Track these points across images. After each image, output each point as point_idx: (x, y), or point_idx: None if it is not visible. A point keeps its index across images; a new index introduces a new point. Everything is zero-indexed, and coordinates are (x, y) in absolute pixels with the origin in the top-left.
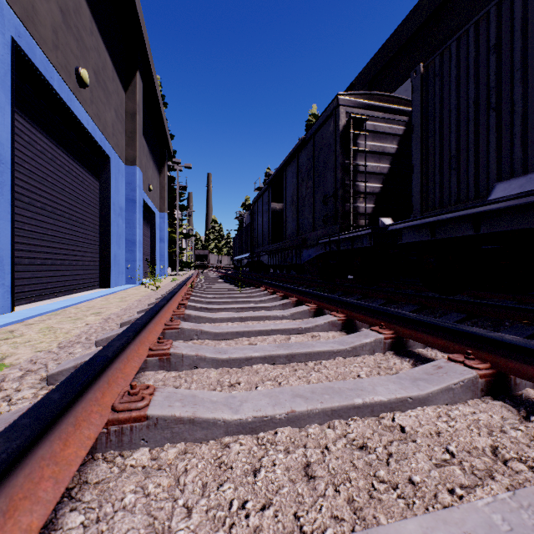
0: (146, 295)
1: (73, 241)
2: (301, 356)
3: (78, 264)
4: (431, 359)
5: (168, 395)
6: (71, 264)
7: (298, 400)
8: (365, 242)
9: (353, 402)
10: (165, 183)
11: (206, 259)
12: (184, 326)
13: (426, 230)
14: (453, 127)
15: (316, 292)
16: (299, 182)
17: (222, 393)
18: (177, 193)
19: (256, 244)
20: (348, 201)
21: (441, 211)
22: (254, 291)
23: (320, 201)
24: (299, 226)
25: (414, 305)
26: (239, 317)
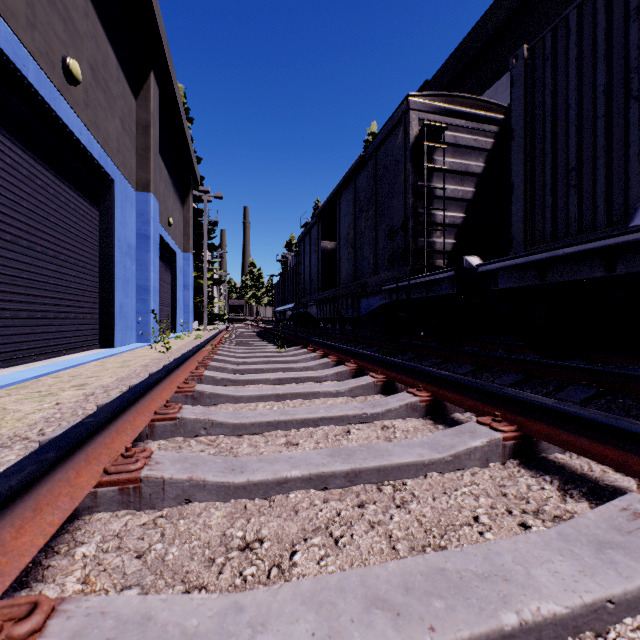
0: (157, 358)
1: (60, 287)
2: (371, 474)
3: (68, 318)
4: (587, 477)
5: (78, 629)
6: (58, 316)
7: (378, 618)
8: (444, 288)
9: (499, 625)
10: (190, 216)
11: (242, 310)
12: (186, 415)
13: (533, 271)
14: (572, 128)
15: (384, 357)
16: (356, 212)
17: (215, 597)
18: (205, 229)
19: (302, 291)
20: (421, 235)
21: (555, 245)
22: (298, 353)
23: (385, 236)
24: (357, 268)
25: (516, 374)
26: (274, 394)
